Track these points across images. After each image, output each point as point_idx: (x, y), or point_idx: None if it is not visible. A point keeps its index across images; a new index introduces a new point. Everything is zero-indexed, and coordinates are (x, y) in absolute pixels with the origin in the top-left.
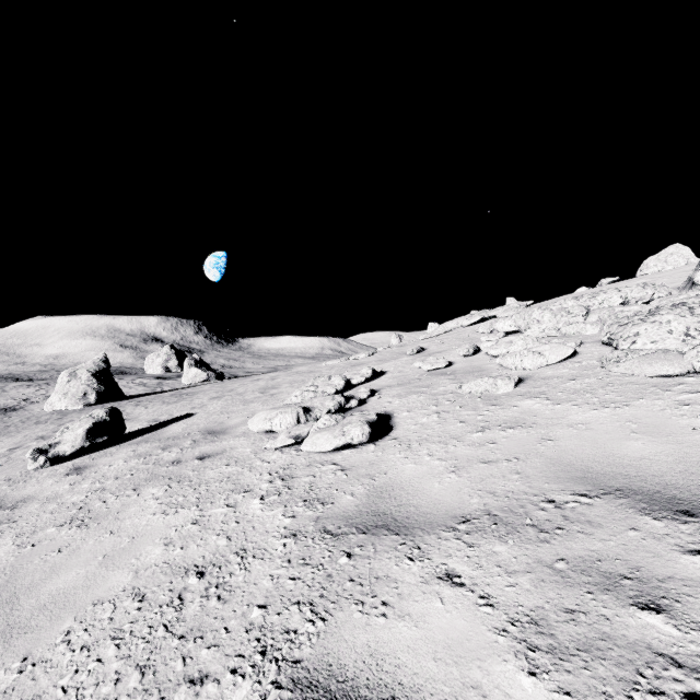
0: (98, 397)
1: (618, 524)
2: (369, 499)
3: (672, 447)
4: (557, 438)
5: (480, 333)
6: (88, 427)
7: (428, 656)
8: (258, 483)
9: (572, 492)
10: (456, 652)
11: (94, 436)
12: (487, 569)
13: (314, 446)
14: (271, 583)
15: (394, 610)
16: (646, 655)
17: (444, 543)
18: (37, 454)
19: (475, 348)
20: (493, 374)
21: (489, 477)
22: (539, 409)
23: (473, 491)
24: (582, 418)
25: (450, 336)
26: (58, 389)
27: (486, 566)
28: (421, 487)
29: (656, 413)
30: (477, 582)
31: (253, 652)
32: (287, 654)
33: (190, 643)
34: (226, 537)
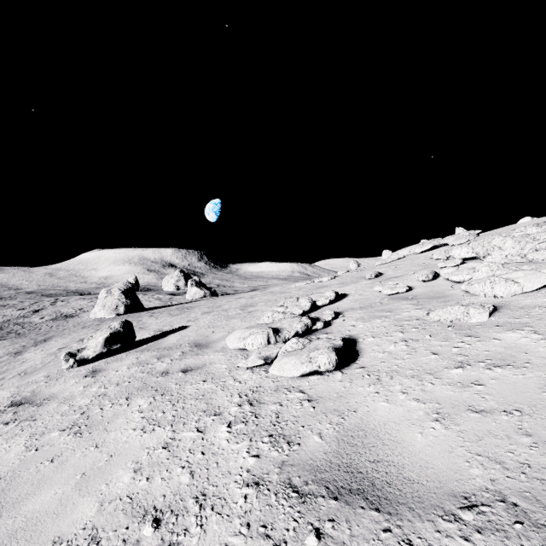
0: (126, 309)
1: None
2: (339, 445)
3: None
4: None
5: (434, 259)
6: (106, 336)
7: None
8: (228, 406)
9: None
10: None
11: (110, 344)
12: None
13: (281, 371)
14: None
15: None
16: None
17: (446, 542)
18: (68, 357)
19: (433, 274)
20: (464, 302)
21: (487, 435)
22: (529, 345)
23: (469, 455)
24: None
25: (404, 262)
26: (99, 303)
27: None
28: (400, 437)
29: None
30: None
31: None
32: None
33: None
34: (190, 472)
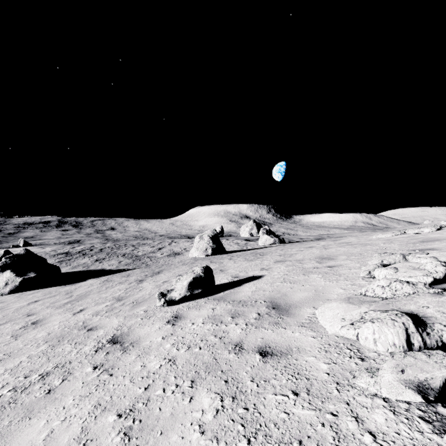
0: (212, 251)
1: None
2: None
3: None
4: None
5: None
6: (189, 280)
7: None
8: None
9: None
10: None
11: (193, 288)
12: None
13: None
14: None
15: None
16: None
17: None
18: (161, 296)
19: None
20: None
21: None
22: None
23: None
24: None
25: None
26: (194, 245)
27: None
28: None
29: None
30: None
31: None
32: None
33: None
34: None
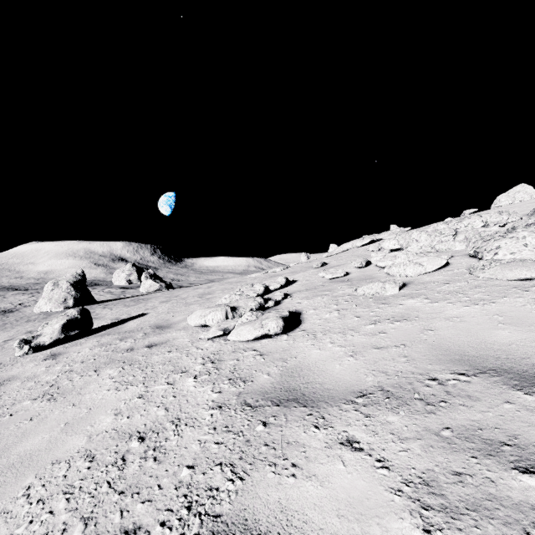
0: (75, 302)
1: (494, 398)
2: (282, 378)
3: (534, 335)
4: (436, 328)
5: (370, 251)
6: (63, 323)
7: (332, 513)
8: (193, 366)
9: (452, 372)
10: (357, 510)
11: (68, 330)
12: (382, 436)
13: (238, 336)
14: (199, 447)
15: (302, 471)
16: (532, 515)
17: (345, 413)
18: (23, 344)
19: (366, 261)
20: (382, 280)
21: (381, 360)
22: (420, 306)
23: (368, 371)
24: (456, 313)
25: (346, 254)
26: (44, 296)
27: (381, 433)
28: (325, 368)
29: (519, 308)
30: (374, 447)
31: (180, 507)
32: (209, 509)
33: (128, 498)
34: (165, 409)
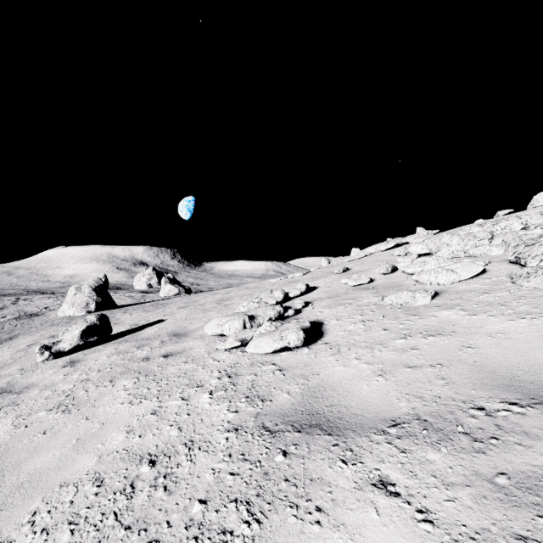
0: (97, 306)
1: None
2: (303, 398)
3: None
4: (477, 345)
5: (396, 255)
6: (82, 329)
7: None
8: (209, 380)
9: (501, 400)
10: None
11: (87, 337)
12: (422, 478)
13: (256, 349)
14: (213, 477)
15: (328, 518)
16: None
17: (376, 446)
18: (44, 350)
19: (392, 267)
20: (412, 288)
21: (415, 381)
22: (457, 319)
23: (400, 395)
24: (500, 328)
25: (370, 258)
26: (68, 300)
27: (420, 474)
28: (351, 388)
29: None
30: (413, 493)
31: None
32: None
33: (135, 535)
34: (178, 428)
